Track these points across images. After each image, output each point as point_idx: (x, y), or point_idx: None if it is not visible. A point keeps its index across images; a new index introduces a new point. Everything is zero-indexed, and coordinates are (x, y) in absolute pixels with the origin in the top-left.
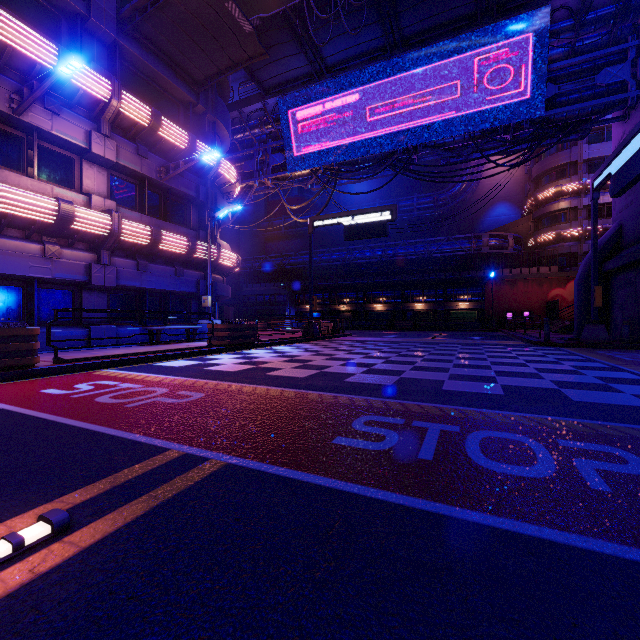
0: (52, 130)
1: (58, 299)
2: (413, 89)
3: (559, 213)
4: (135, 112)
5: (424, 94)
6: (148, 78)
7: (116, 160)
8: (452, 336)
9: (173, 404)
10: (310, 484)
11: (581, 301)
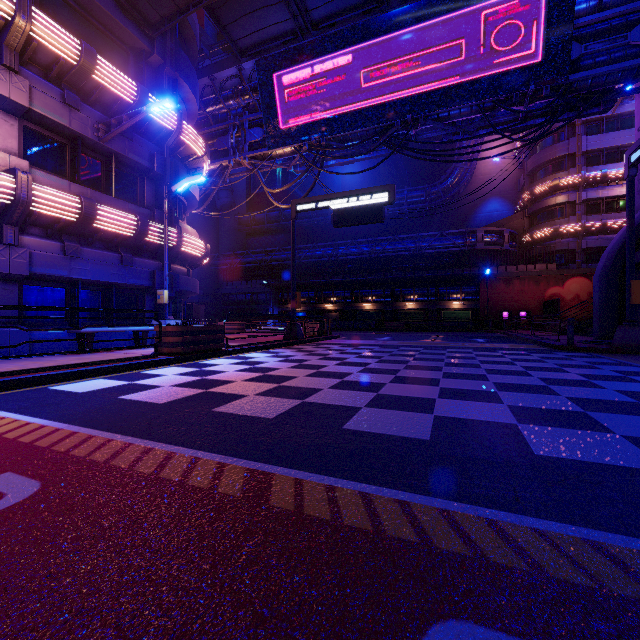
0: None
1: None
2: (414, 49)
3: (556, 208)
4: (55, 42)
5: (427, 55)
6: (83, 10)
7: (30, 106)
8: (452, 338)
9: None
10: None
11: (603, 298)
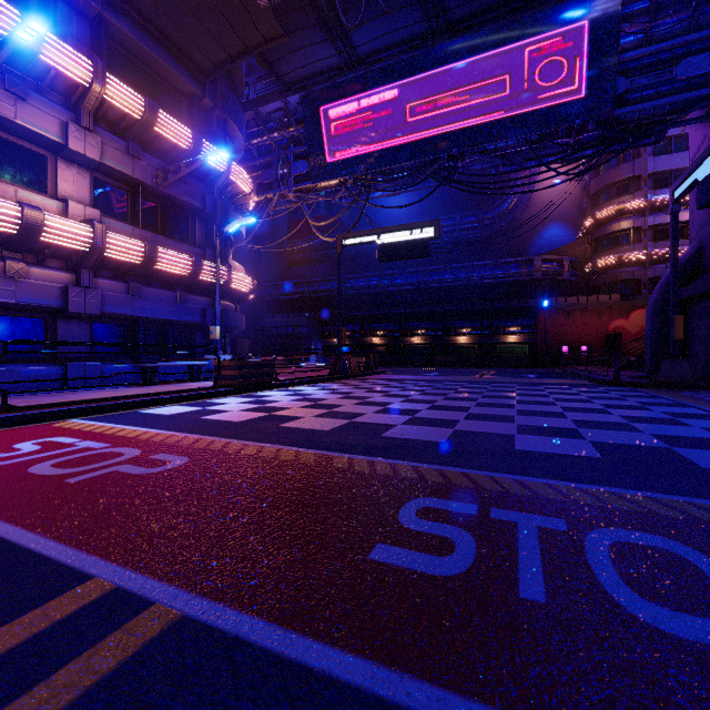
0: (16, 118)
1: (26, 329)
2: (459, 84)
3: (621, 234)
4: (124, 101)
5: (472, 90)
6: (143, 63)
7: (101, 160)
8: (502, 374)
9: (137, 477)
10: (329, 682)
11: (655, 333)
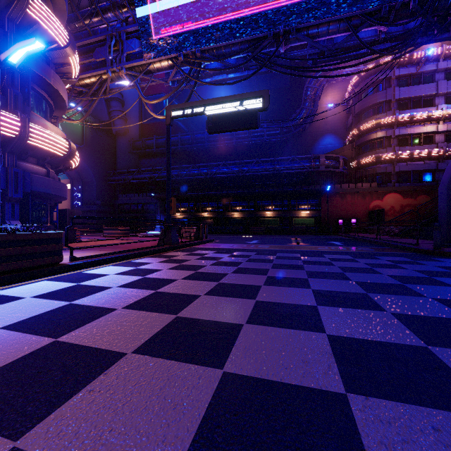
0: None
1: None
2: None
3: (377, 141)
4: None
5: None
6: None
7: None
8: (310, 241)
9: None
10: None
11: None
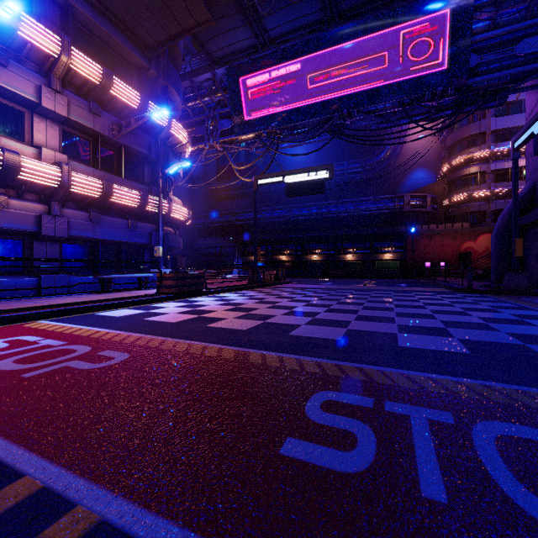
0: None
1: (8, 249)
2: (348, 59)
3: (470, 177)
4: (86, 69)
5: (358, 64)
6: (102, 41)
7: (68, 115)
8: (381, 283)
9: (83, 372)
10: None
11: (498, 252)
